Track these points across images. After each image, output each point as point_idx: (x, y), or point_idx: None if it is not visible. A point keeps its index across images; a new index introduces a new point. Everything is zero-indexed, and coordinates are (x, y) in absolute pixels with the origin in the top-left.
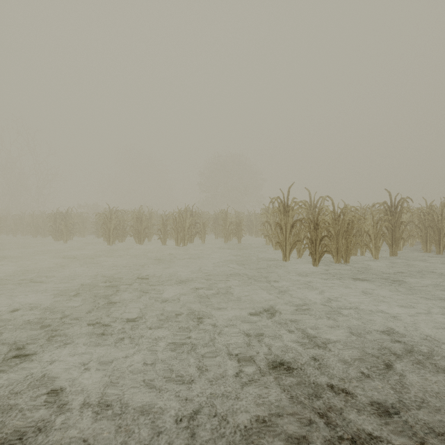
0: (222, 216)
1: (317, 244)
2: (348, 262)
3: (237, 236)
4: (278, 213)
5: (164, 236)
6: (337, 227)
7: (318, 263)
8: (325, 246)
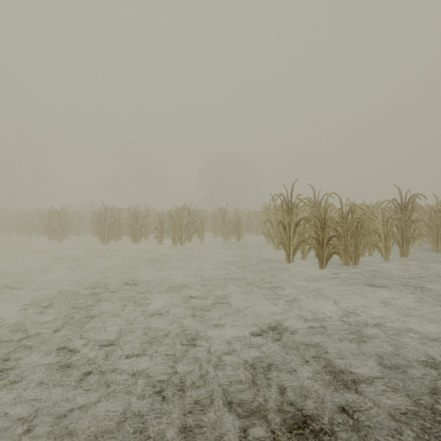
0: (221, 214)
1: (324, 245)
2: (357, 264)
3: (236, 235)
4: (281, 210)
5: (161, 235)
6: (345, 225)
7: (325, 265)
8: (333, 247)
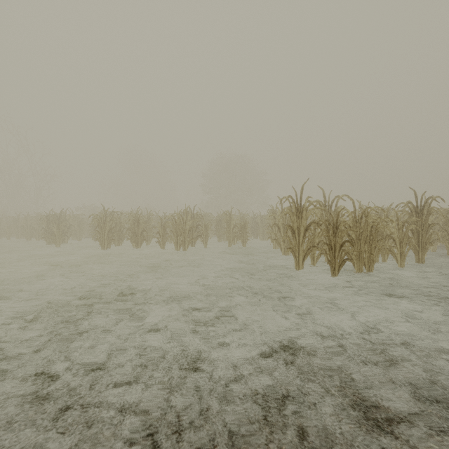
0: (226, 218)
1: (336, 250)
2: (371, 271)
3: (242, 240)
4: (290, 214)
5: (163, 240)
6: (359, 230)
7: (337, 272)
8: (346, 253)
